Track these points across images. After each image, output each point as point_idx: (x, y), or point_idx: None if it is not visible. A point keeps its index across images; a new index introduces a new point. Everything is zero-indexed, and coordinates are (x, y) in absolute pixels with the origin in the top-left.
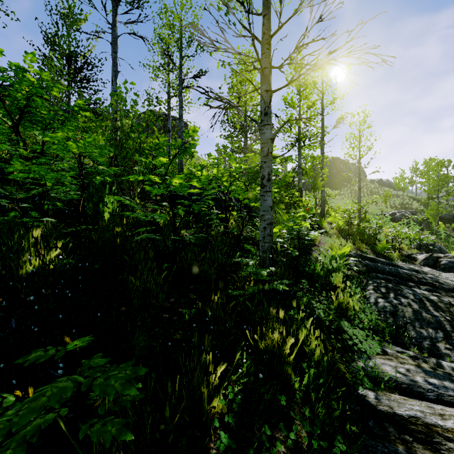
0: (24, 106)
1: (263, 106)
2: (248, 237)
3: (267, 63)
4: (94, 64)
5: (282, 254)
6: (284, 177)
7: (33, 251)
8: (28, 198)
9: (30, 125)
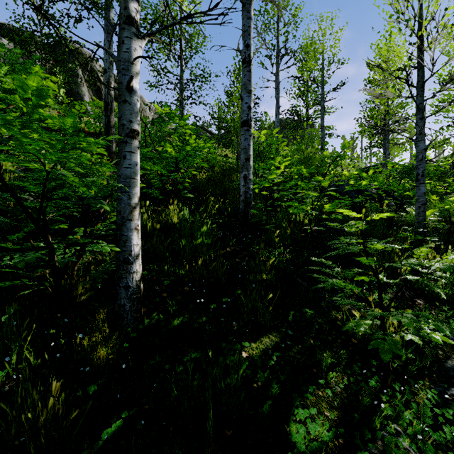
0: (267, 152)
1: (418, 128)
2: (399, 220)
3: (421, 100)
4: (256, 102)
5: (434, 232)
6: (437, 167)
7: (304, 216)
8: (269, 197)
9: (265, 161)
